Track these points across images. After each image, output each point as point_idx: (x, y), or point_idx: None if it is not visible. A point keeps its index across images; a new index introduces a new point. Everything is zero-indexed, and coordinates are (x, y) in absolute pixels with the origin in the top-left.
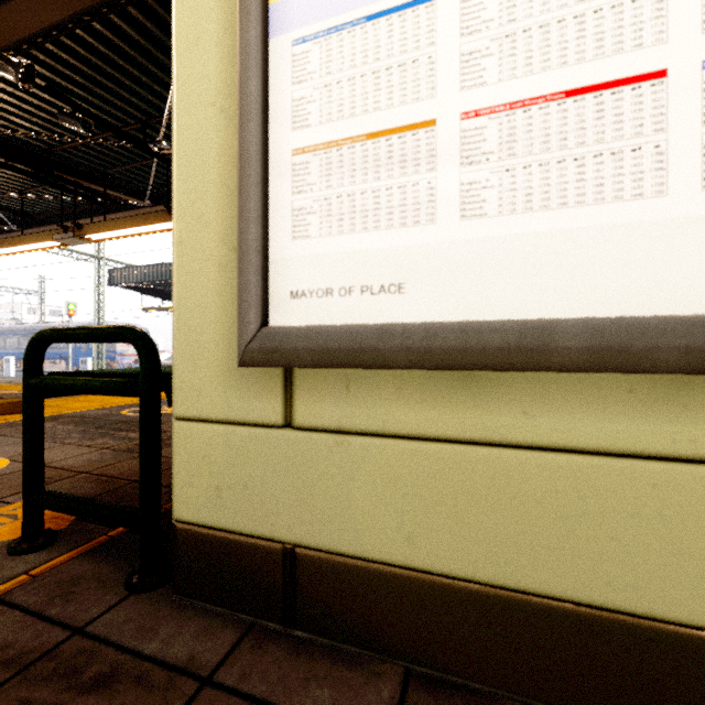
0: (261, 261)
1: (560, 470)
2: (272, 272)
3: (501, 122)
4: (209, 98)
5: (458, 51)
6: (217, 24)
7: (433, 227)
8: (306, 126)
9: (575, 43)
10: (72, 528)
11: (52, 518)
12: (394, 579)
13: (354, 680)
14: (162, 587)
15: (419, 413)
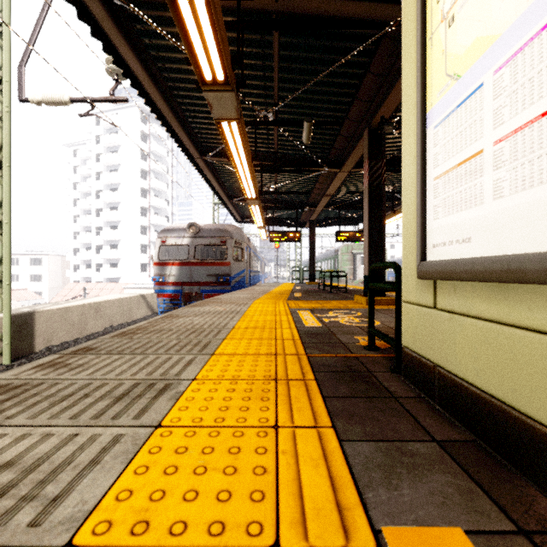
0: (420, 233)
1: (546, 346)
2: (427, 236)
3: (510, 142)
4: (411, 160)
5: (492, 109)
6: (414, 127)
7: (481, 206)
8: (437, 166)
9: (546, 82)
10: (385, 349)
11: (381, 344)
12: (471, 392)
13: (446, 427)
14: (401, 375)
15: (481, 305)
